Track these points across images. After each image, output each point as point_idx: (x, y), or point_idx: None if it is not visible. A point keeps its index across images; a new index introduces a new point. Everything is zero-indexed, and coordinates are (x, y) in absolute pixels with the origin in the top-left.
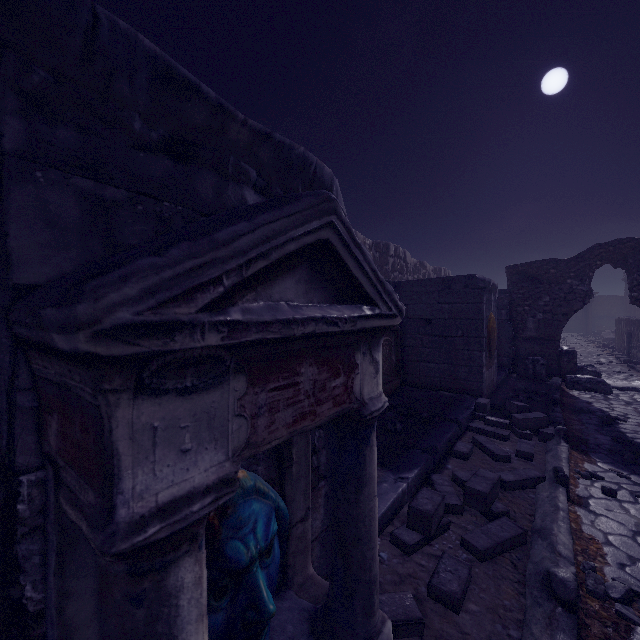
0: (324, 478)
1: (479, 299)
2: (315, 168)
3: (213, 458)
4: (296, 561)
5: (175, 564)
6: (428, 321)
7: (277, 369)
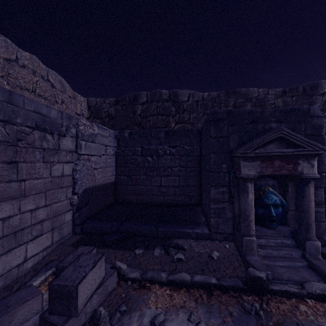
0: None
1: None
2: (298, 109)
3: (254, 172)
4: (290, 220)
5: (248, 183)
6: None
7: (267, 161)
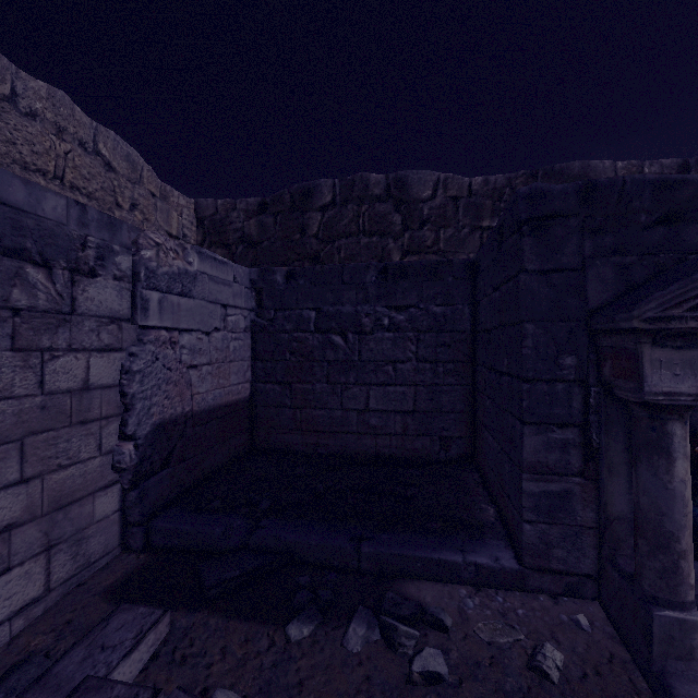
0: None
1: None
2: None
3: (693, 383)
4: None
5: (670, 421)
6: None
7: None
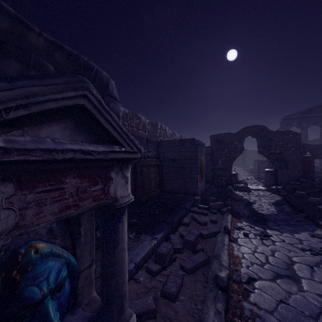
0: None
1: (196, 150)
2: (96, 71)
3: None
4: (84, 291)
5: None
6: (174, 160)
7: (44, 179)
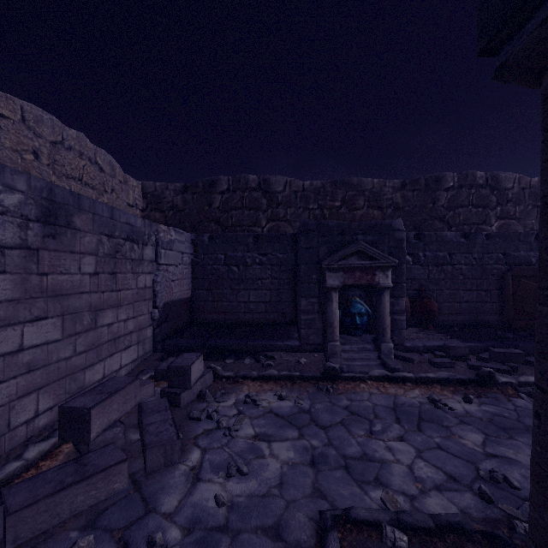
0: (391, 314)
1: None
2: (382, 222)
3: (338, 282)
4: (375, 329)
5: (332, 292)
6: None
7: (349, 272)
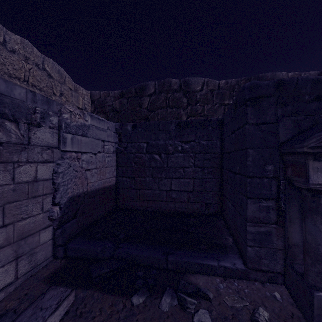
0: None
1: None
2: None
3: None
4: None
5: None
6: None
7: None
